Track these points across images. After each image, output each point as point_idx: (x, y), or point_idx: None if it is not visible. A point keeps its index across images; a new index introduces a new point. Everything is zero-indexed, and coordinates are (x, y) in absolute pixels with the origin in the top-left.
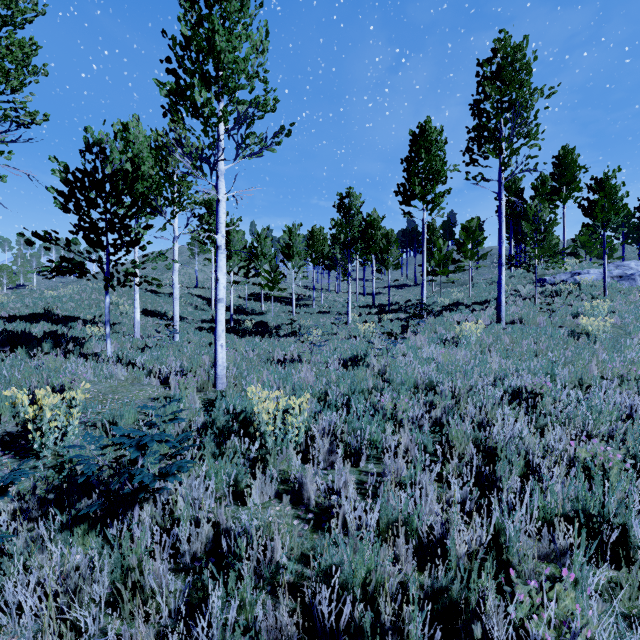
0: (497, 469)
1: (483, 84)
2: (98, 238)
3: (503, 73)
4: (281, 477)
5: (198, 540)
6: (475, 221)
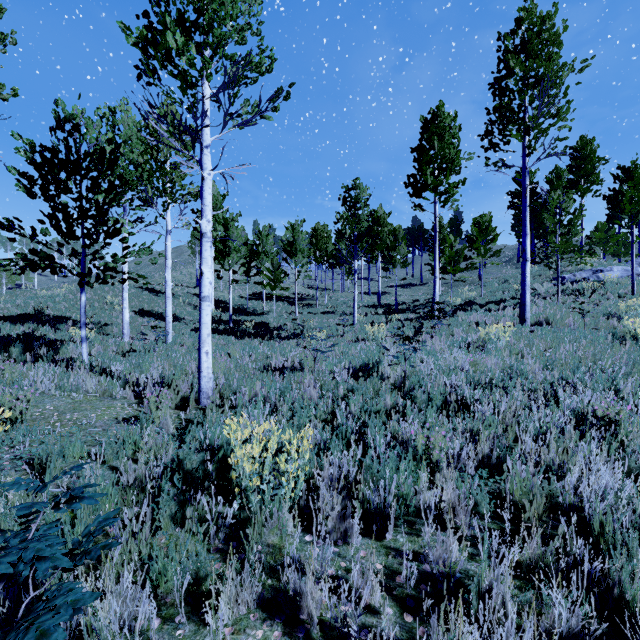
0: (612, 565)
1: (506, 58)
2: (68, 227)
3: (529, 46)
4: (269, 563)
5: None
6: (488, 216)
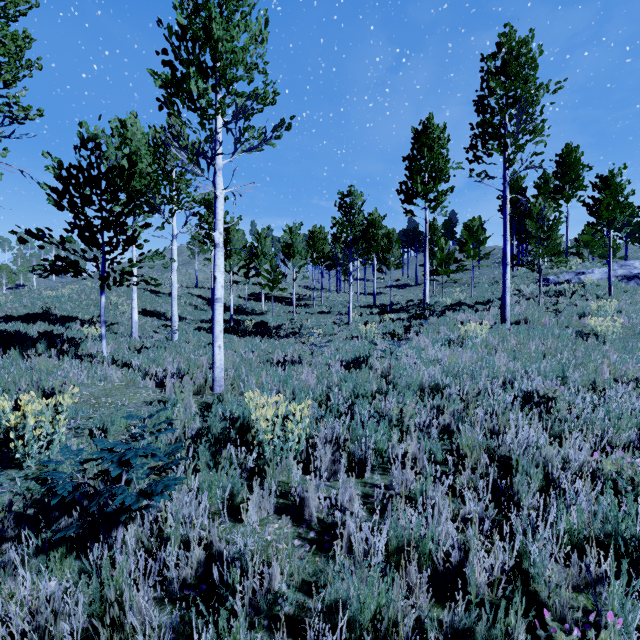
0: (514, 482)
1: (487, 79)
2: (93, 236)
3: (508, 68)
4: (280, 490)
5: (188, 565)
6: (477, 220)
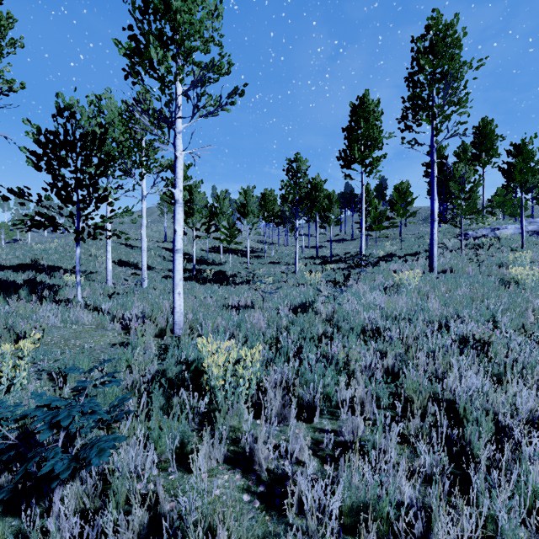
0: (466, 432)
1: (418, 57)
2: (67, 194)
3: (436, 48)
4: (231, 436)
5: (129, 529)
6: (406, 183)
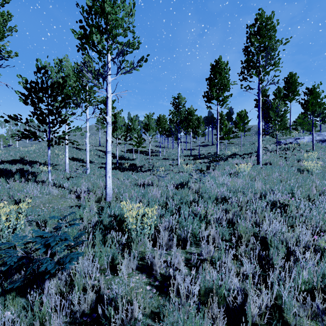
0: (270, 253)
1: (250, 37)
2: (43, 118)
3: (261, 31)
4: (140, 256)
5: (85, 302)
6: (244, 111)
